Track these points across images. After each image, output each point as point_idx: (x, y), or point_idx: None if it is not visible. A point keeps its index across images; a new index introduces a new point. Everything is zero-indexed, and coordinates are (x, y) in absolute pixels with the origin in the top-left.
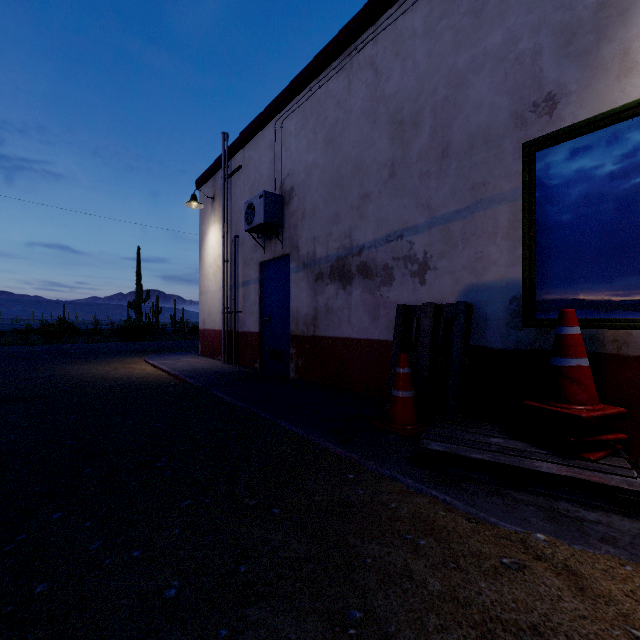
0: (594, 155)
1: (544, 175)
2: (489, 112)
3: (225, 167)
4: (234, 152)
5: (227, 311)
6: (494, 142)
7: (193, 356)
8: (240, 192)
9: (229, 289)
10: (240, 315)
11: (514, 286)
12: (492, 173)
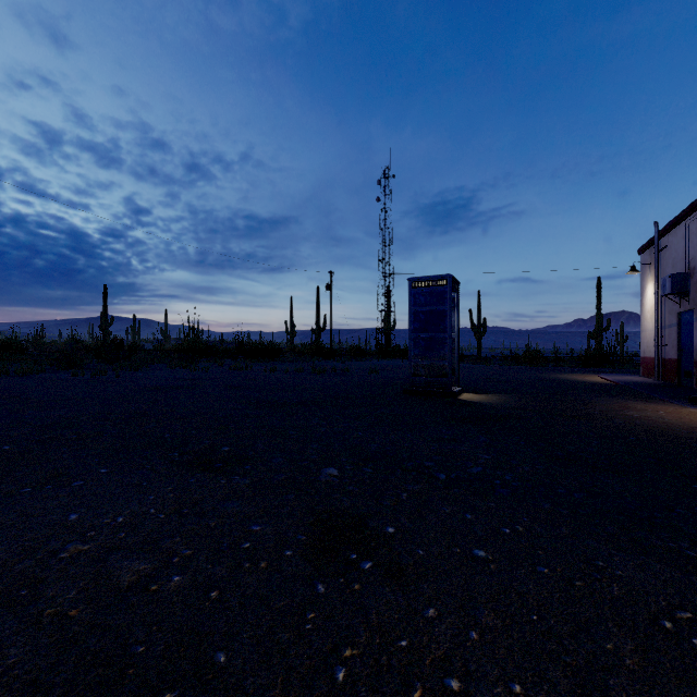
0: None
1: None
2: None
3: (655, 246)
4: (661, 236)
5: (657, 345)
6: None
7: (634, 376)
8: (666, 263)
9: (659, 329)
10: (666, 347)
11: None
12: None
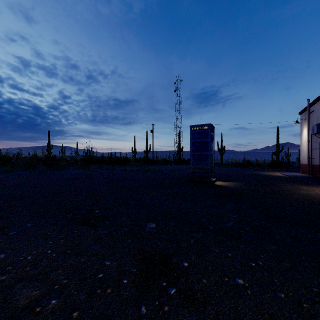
0: None
1: None
2: None
3: (308, 111)
4: (311, 106)
5: (308, 158)
6: None
7: (297, 173)
8: (313, 119)
9: (310, 150)
10: (313, 159)
11: None
12: None
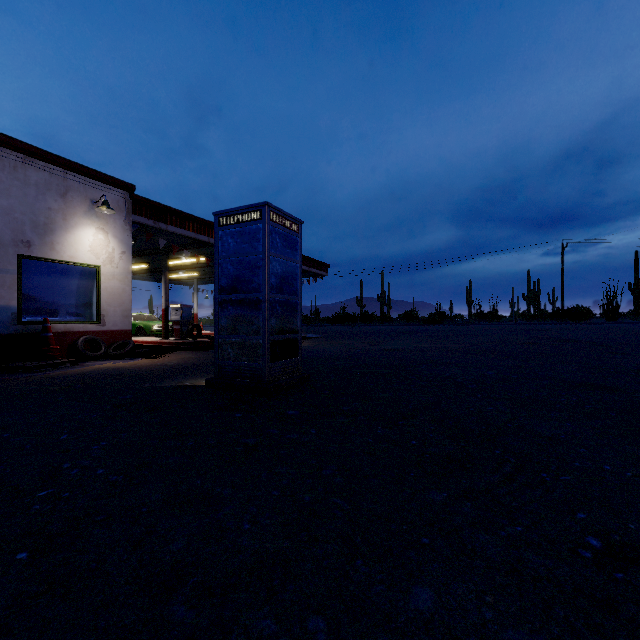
0: (42, 269)
1: (25, 268)
2: (1, 232)
3: None
4: None
5: None
6: (4, 246)
7: None
8: None
9: None
10: None
11: (14, 308)
12: (3, 259)
